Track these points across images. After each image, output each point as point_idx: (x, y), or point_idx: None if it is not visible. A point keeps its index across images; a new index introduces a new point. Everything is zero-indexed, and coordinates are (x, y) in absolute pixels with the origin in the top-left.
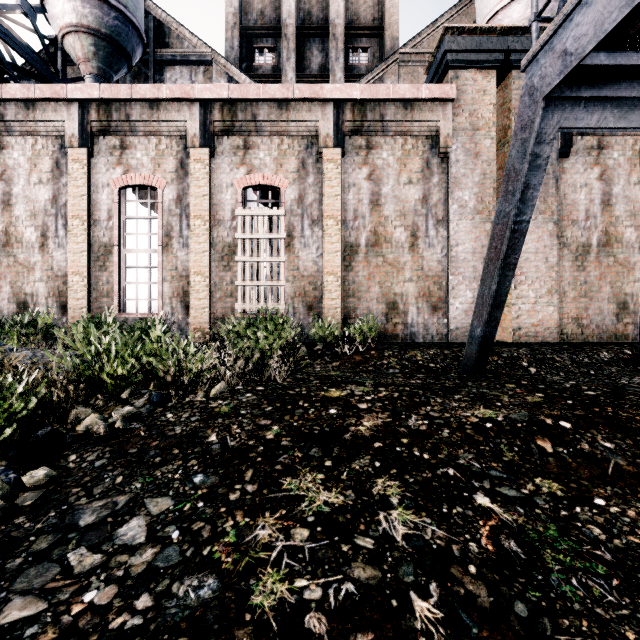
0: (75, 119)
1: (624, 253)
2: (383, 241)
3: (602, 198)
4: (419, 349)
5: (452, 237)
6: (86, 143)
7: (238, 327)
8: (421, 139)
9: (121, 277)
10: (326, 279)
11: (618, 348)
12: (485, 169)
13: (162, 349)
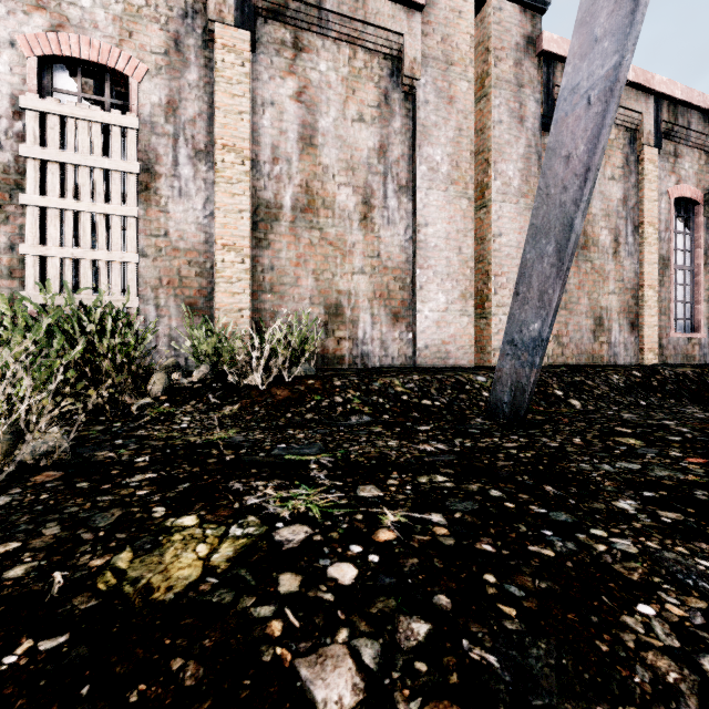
0: None
1: (600, 259)
2: (320, 205)
3: None
4: (391, 375)
5: (420, 212)
6: None
7: None
8: (377, 57)
9: None
10: (222, 257)
11: (624, 369)
12: (461, 122)
13: None
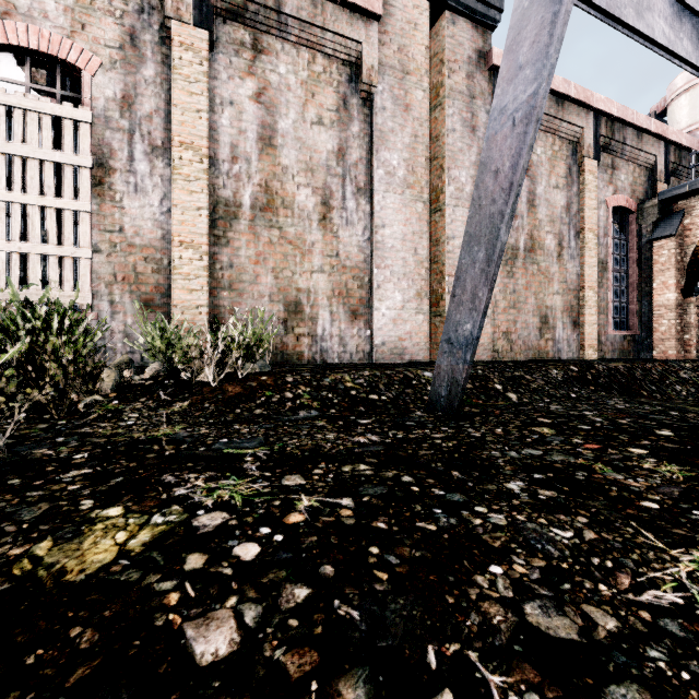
0: None
1: (545, 262)
2: (280, 205)
3: (528, 197)
4: (344, 371)
5: (377, 214)
6: None
7: None
8: (336, 63)
9: None
10: (179, 254)
11: (563, 364)
12: (417, 129)
13: None
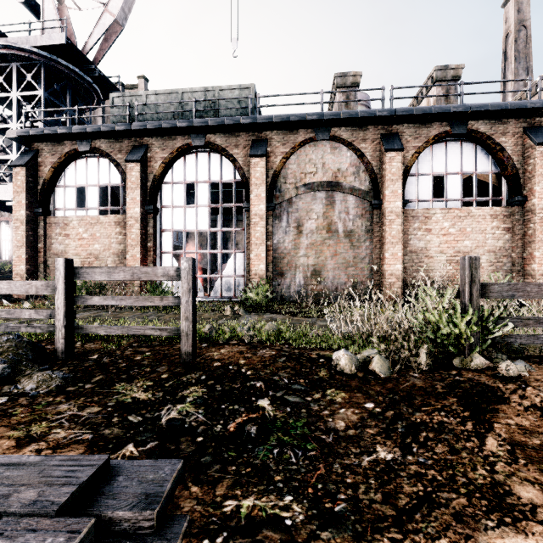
0: None
1: None
2: None
3: None
4: None
5: None
6: None
7: None
8: None
9: (1, 248)
10: None
11: None
12: None
13: None
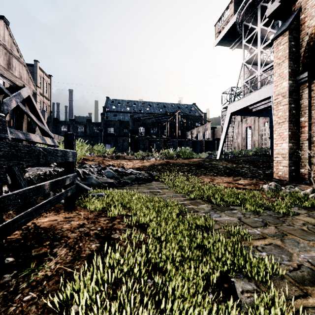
0: (240, 118)
1: None
2: None
3: None
4: None
5: None
6: (241, 121)
7: (254, 150)
8: None
9: (246, 143)
10: None
11: None
12: None
13: (235, 152)
